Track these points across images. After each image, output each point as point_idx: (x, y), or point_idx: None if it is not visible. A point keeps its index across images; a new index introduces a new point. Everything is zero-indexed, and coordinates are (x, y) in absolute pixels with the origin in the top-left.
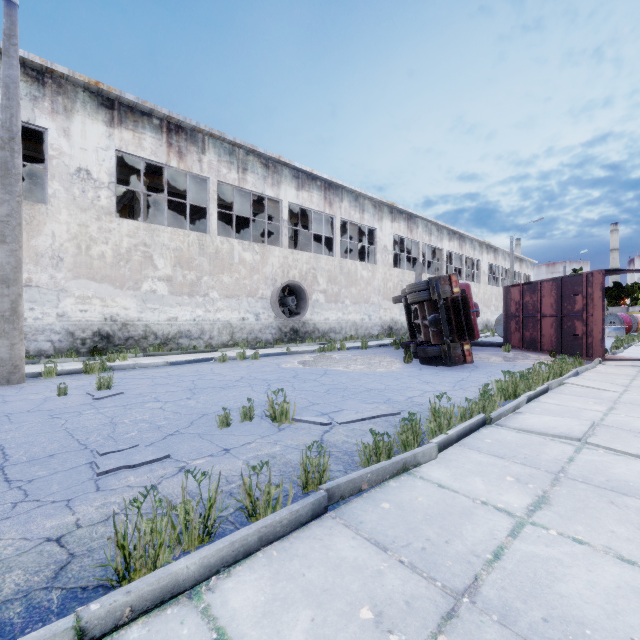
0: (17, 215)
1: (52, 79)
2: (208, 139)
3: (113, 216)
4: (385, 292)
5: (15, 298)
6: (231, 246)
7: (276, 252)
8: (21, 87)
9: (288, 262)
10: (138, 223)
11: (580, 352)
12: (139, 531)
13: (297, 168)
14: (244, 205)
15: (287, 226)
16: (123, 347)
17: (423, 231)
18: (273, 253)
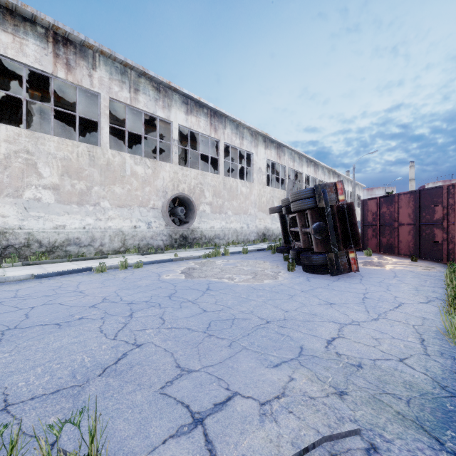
0: None
1: None
2: (99, 56)
3: None
4: (260, 205)
5: None
6: (123, 159)
7: (167, 167)
8: None
9: (178, 177)
10: (19, 129)
11: (440, 257)
12: None
13: (186, 95)
14: (139, 127)
15: (177, 145)
16: (0, 256)
17: (288, 158)
18: (164, 168)
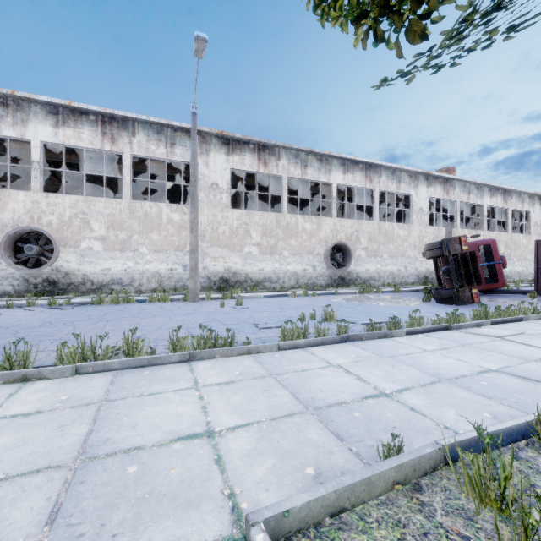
0: (197, 218)
1: (200, 135)
2: (282, 150)
3: (229, 208)
4: (420, 247)
5: (196, 259)
6: (296, 220)
7: (328, 221)
8: (187, 144)
9: (336, 228)
10: (242, 211)
11: None
12: (287, 331)
13: (343, 158)
14: (304, 188)
15: (336, 201)
16: (234, 287)
17: (460, 191)
18: (325, 222)
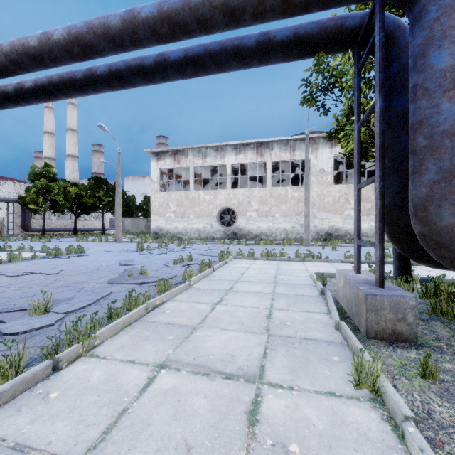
0: (308, 197)
1: (312, 139)
2: None
3: (332, 185)
4: None
5: (308, 221)
6: None
7: None
8: (303, 147)
9: None
10: (342, 185)
11: None
12: (347, 256)
13: None
14: None
15: None
16: (336, 239)
17: None
18: None
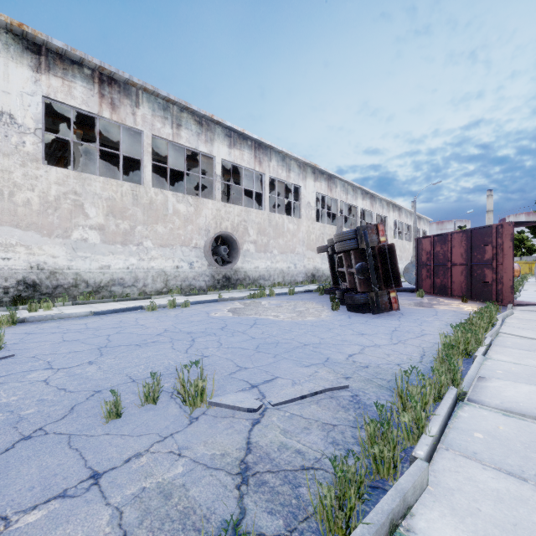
0: None
1: None
2: (142, 93)
3: (40, 163)
4: (308, 243)
5: None
6: (165, 197)
7: (209, 205)
8: None
9: (221, 214)
10: (68, 171)
11: (490, 298)
12: None
13: (229, 127)
14: (180, 161)
15: (220, 181)
16: (51, 295)
17: (341, 190)
18: (206, 205)
